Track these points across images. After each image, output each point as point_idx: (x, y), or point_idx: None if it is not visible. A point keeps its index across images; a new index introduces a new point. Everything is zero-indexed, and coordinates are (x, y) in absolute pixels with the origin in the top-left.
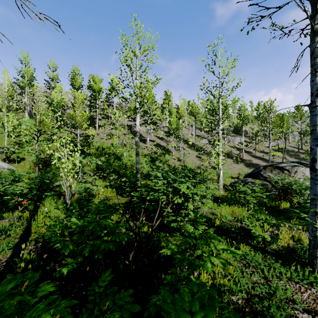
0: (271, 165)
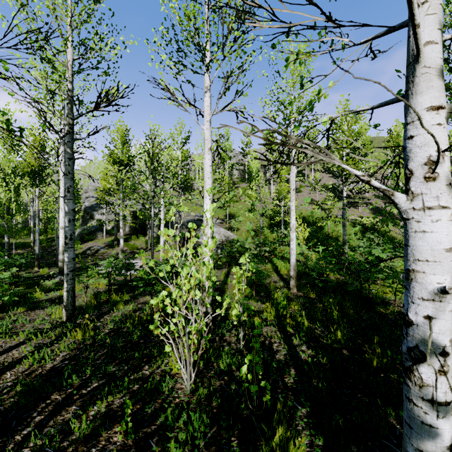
0: None
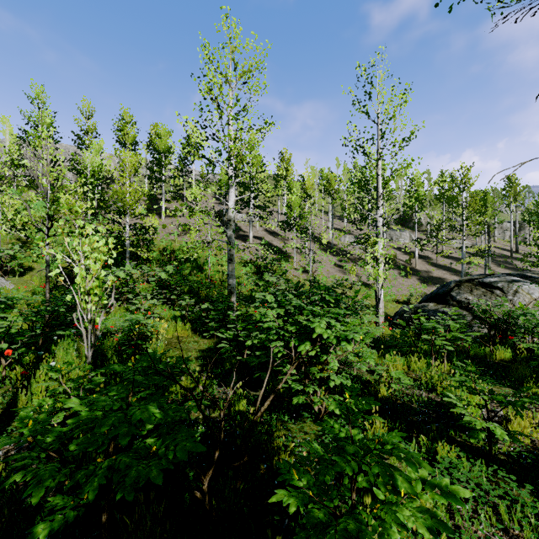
0: (470, 279)
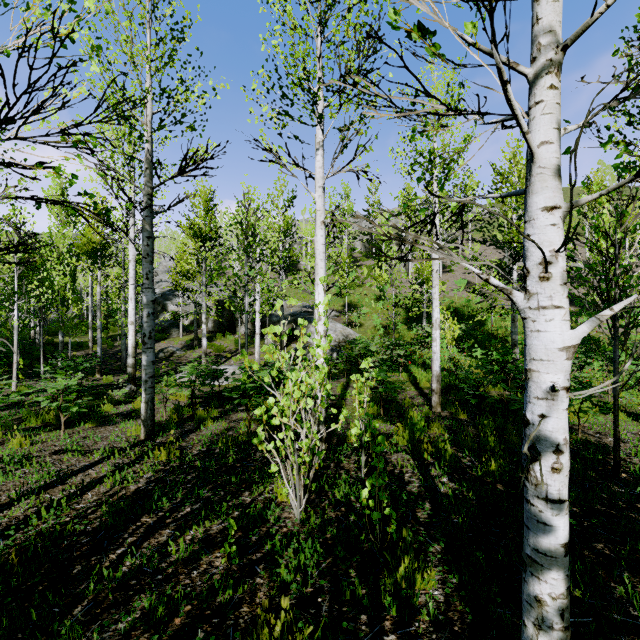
0: None
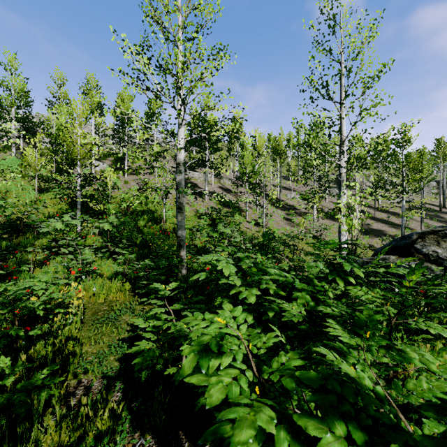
0: (433, 231)
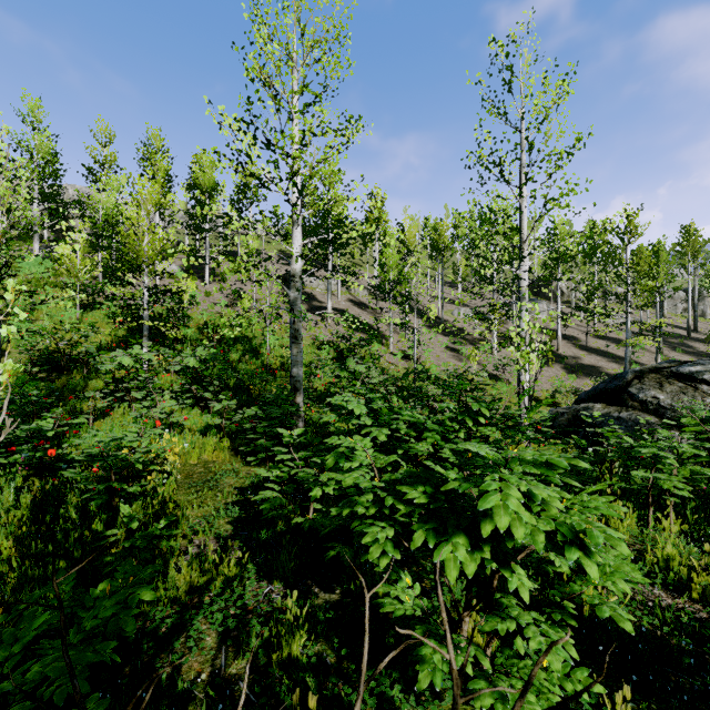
0: (656, 368)
